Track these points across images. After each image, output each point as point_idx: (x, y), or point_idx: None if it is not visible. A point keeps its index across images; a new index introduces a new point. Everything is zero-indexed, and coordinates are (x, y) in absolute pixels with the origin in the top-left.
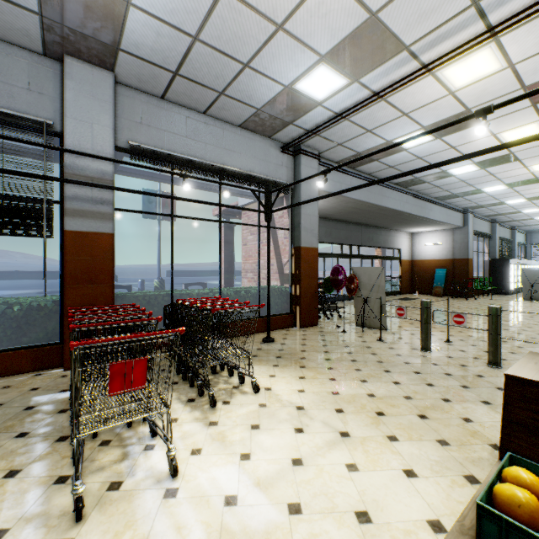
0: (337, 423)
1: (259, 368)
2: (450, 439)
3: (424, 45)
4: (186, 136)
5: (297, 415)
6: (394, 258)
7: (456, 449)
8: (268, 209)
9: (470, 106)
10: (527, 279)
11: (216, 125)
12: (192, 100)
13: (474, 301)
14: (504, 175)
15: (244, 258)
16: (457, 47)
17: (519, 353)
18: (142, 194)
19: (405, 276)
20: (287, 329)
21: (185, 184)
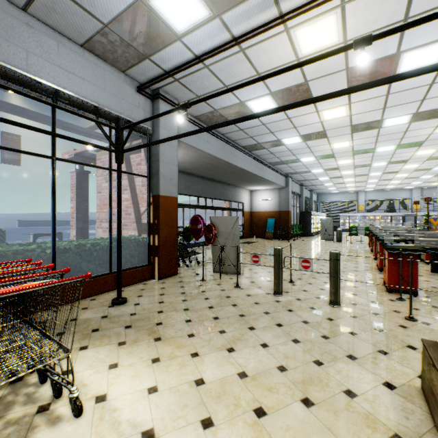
0: None
1: (97, 353)
2: None
3: None
4: None
5: None
6: (239, 209)
7: None
8: (118, 148)
9: (308, 78)
10: (323, 225)
11: (45, 33)
12: None
13: (294, 242)
14: (315, 149)
15: (99, 207)
16: None
17: (343, 287)
18: None
19: (247, 224)
20: (144, 283)
21: None
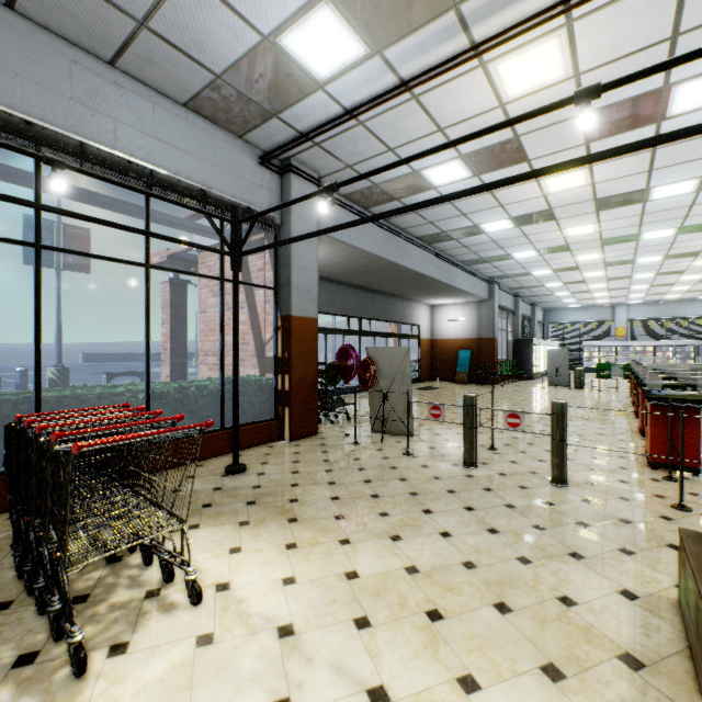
0: (360, 661)
1: (212, 534)
2: (560, 658)
3: (479, 8)
4: (71, 96)
5: (279, 656)
6: (413, 336)
7: (579, 685)
8: (235, 249)
9: (520, 132)
10: (552, 361)
11: (137, 93)
12: (81, 27)
13: (502, 389)
14: (537, 238)
15: (203, 334)
16: (525, 19)
17: (576, 459)
18: (24, 225)
19: (425, 359)
20: (270, 445)
21: (55, 177)
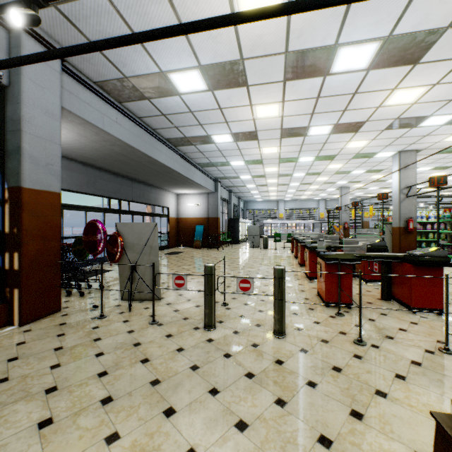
0: None
1: None
2: None
3: None
4: None
5: None
6: (164, 215)
7: None
8: None
9: (245, 55)
10: (251, 232)
11: None
12: None
13: (223, 251)
14: (246, 152)
15: None
16: None
17: None
18: None
19: (173, 232)
20: None
21: None
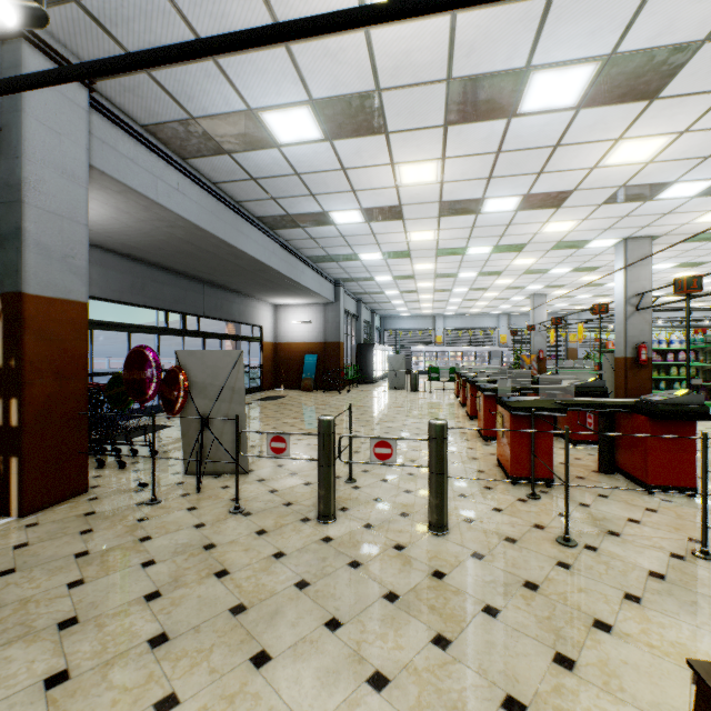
0: None
1: None
2: None
3: None
4: None
5: None
6: (254, 338)
7: None
8: None
9: (383, 84)
10: (392, 366)
11: None
12: None
13: (348, 395)
14: (384, 239)
15: None
16: None
17: None
18: None
19: (268, 365)
20: None
21: None
